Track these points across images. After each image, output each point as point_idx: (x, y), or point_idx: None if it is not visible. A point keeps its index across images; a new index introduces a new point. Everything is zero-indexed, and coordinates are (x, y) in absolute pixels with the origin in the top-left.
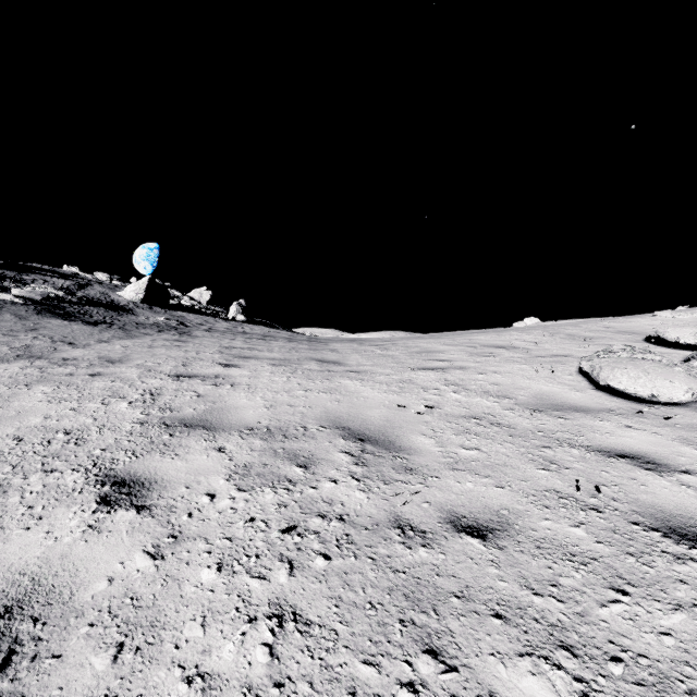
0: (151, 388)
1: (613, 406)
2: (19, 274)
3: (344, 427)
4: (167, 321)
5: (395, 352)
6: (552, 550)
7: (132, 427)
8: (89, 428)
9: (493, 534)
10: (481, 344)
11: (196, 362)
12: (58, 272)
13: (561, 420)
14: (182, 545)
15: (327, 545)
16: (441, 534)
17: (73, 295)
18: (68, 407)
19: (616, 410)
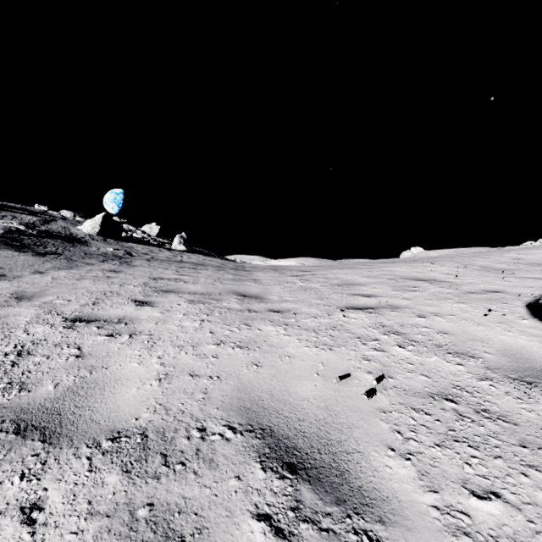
0: (28, 341)
1: None
2: None
3: (264, 428)
4: (115, 251)
5: (317, 284)
6: None
7: None
8: None
9: None
10: (401, 276)
11: (111, 298)
12: (28, 210)
13: None
14: None
15: None
16: None
17: (33, 229)
18: None
19: None
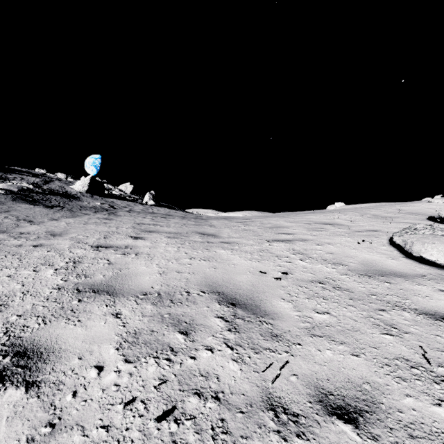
0: (75, 257)
1: (424, 272)
2: (4, 174)
3: (219, 292)
4: (102, 205)
5: (254, 227)
6: (426, 440)
7: (50, 293)
8: (15, 294)
9: (363, 417)
10: (314, 222)
11: (114, 235)
12: (31, 173)
13: (387, 285)
14: (57, 437)
15: (202, 435)
16: (313, 418)
17: (39, 188)
18: (5, 274)
19: (427, 275)
